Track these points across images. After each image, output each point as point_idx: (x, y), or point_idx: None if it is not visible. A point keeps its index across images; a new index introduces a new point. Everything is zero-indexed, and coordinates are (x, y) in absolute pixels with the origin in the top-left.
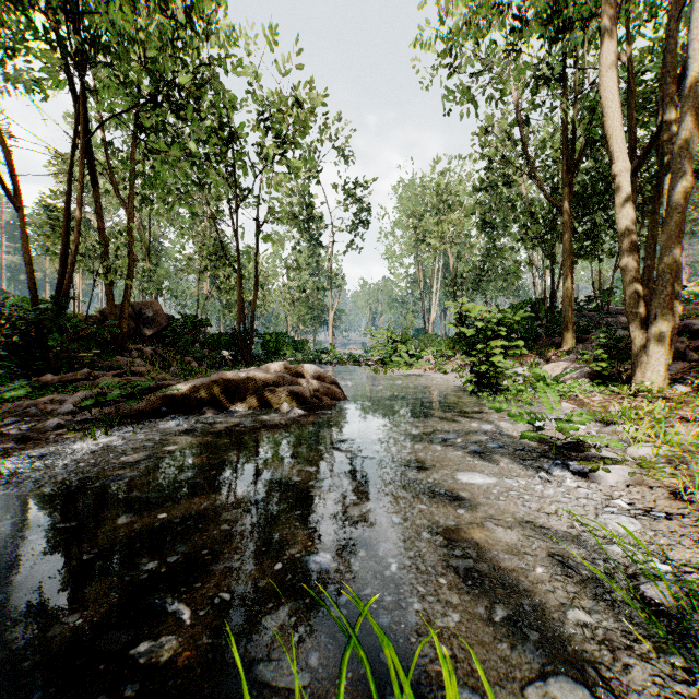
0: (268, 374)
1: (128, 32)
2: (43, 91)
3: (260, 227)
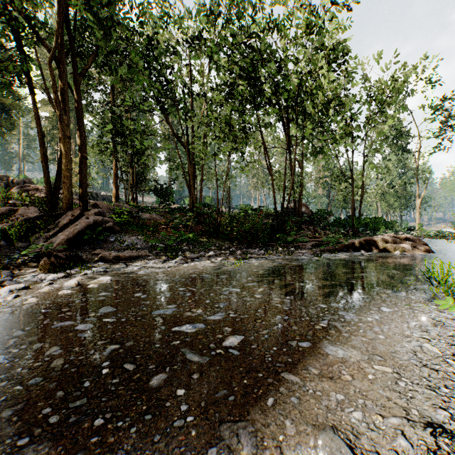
0: (387, 238)
1: (319, 105)
2: (275, 128)
3: (365, 156)
